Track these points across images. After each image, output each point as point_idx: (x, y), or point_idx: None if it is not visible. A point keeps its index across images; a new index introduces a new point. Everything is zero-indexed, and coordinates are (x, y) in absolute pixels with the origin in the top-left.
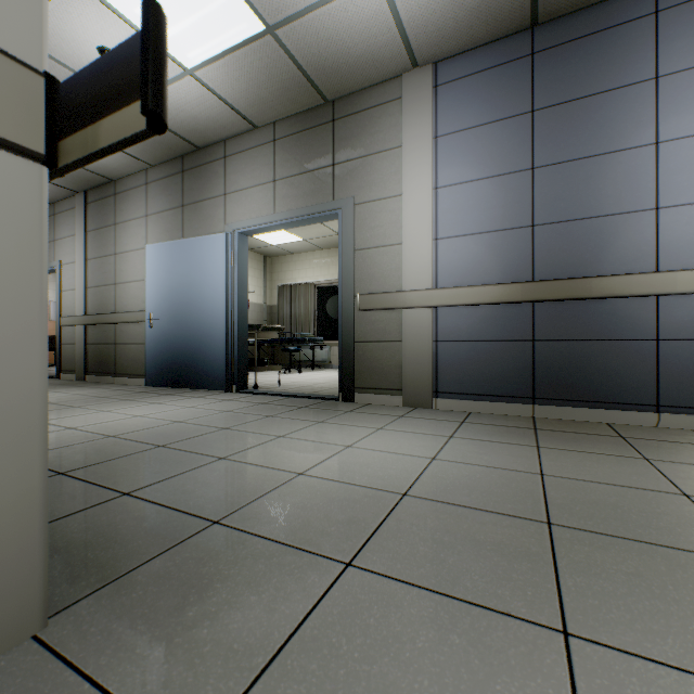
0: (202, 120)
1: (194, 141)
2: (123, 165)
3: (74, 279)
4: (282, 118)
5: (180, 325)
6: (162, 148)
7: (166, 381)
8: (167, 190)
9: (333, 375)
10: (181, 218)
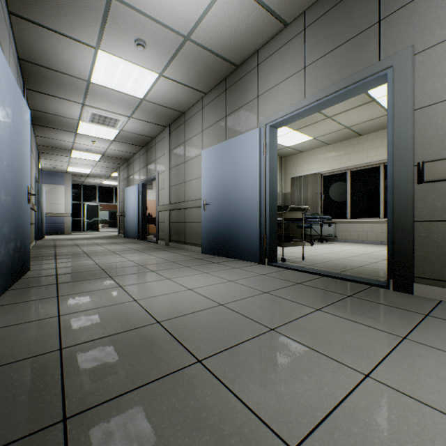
0: (240, 35)
1: (233, 60)
2: (188, 98)
3: (164, 182)
4: (313, 3)
5: (223, 208)
6: (211, 74)
7: (214, 250)
8: (215, 108)
9: (345, 249)
10: (224, 126)
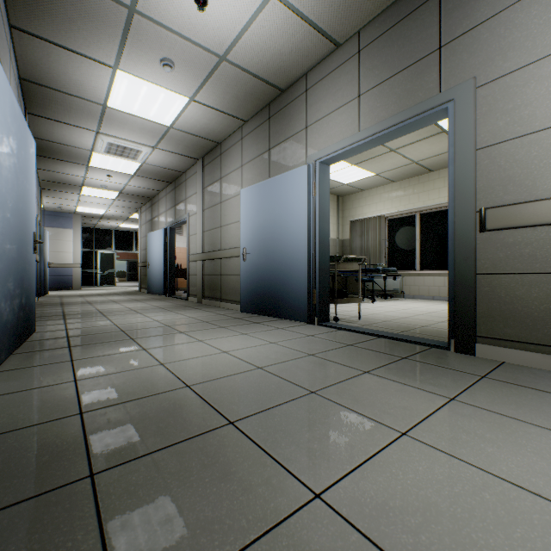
0: (285, 55)
1: (278, 84)
2: (224, 126)
3: (196, 226)
4: (368, 22)
5: (266, 258)
6: (252, 100)
7: (255, 308)
8: (256, 139)
9: (411, 307)
10: (268, 161)
